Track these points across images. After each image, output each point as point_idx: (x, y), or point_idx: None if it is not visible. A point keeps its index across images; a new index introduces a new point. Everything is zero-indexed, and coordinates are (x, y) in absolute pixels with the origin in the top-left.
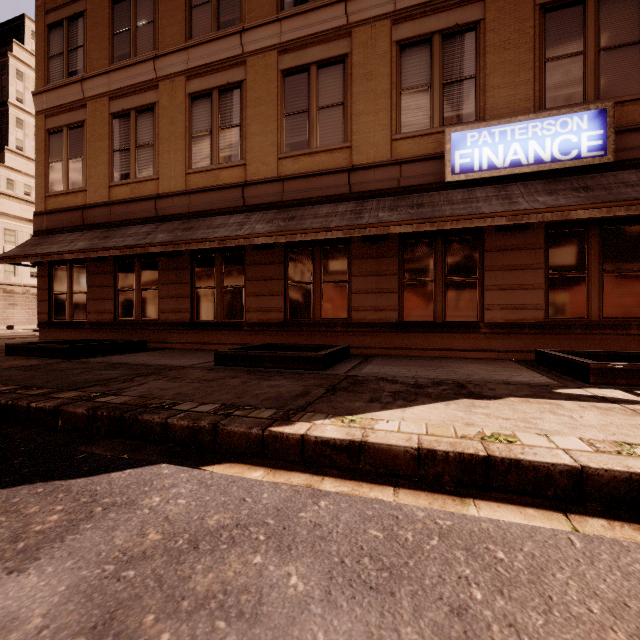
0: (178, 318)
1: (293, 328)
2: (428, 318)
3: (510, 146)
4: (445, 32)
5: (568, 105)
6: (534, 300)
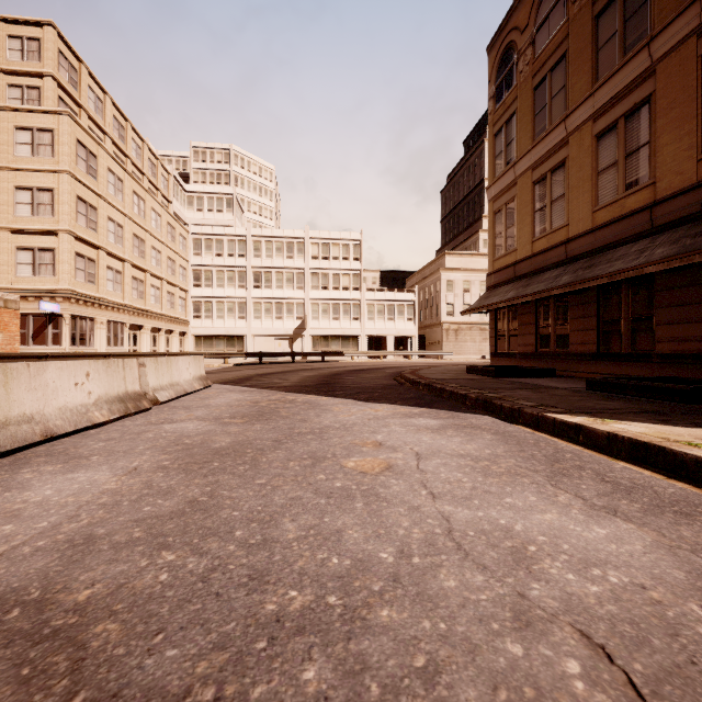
0: (585, 349)
1: None
2: None
3: None
4: None
5: None
6: None
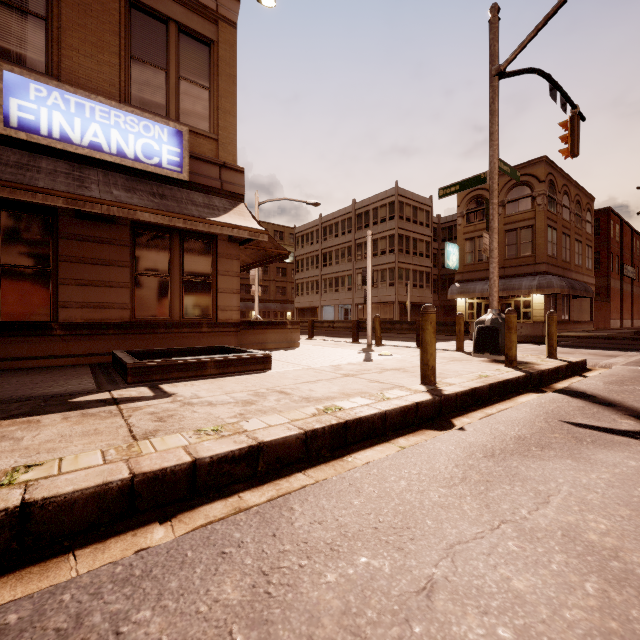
0: None
1: None
2: None
3: (90, 124)
4: None
5: (153, 112)
6: (120, 299)
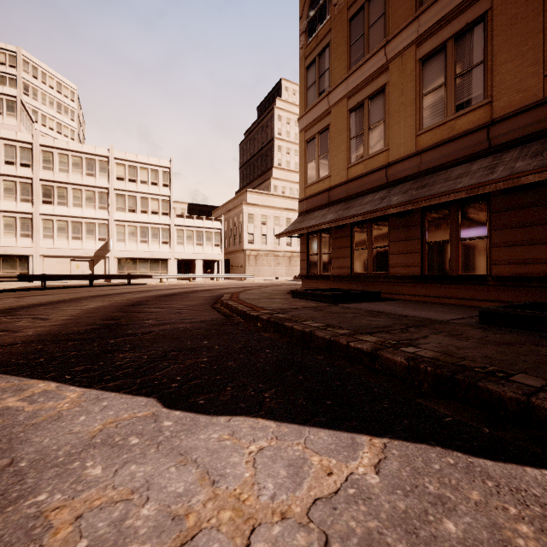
0: (407, 272)
1: None
2: None
3: None
4: None
5: None
6: None
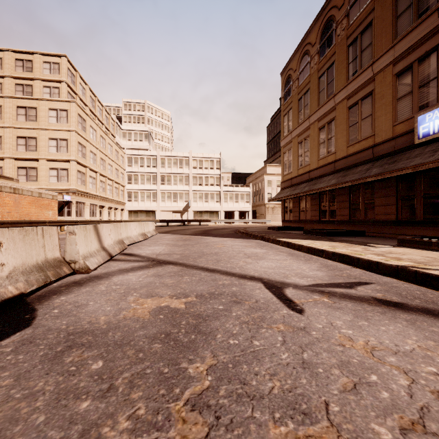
0: (315, 218)
1: (352, 223)
2: (412, 218)
3: None
4: (419, 59)
5: None
6: None
